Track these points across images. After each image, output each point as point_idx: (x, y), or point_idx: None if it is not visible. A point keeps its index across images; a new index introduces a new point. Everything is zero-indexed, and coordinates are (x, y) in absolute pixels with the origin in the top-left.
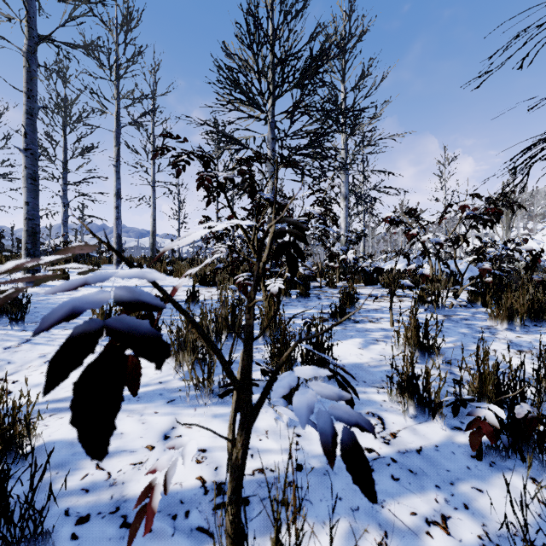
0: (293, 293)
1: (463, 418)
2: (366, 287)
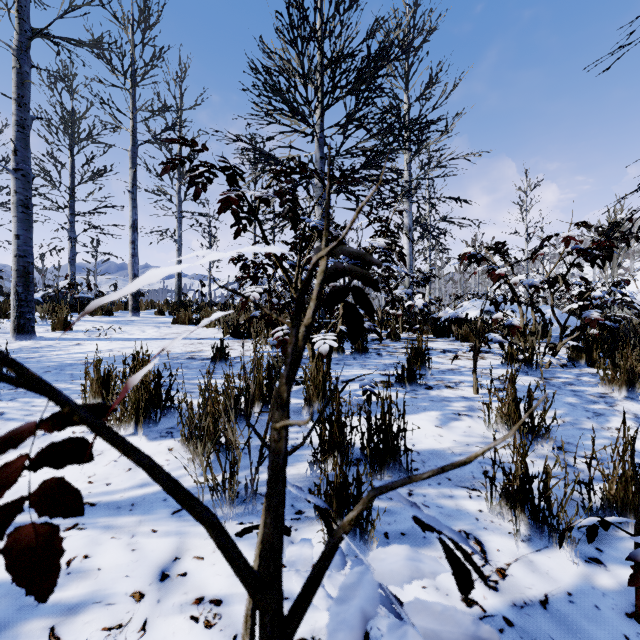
0: (347, 347)
1: (599, 542)
2: (436, 340)
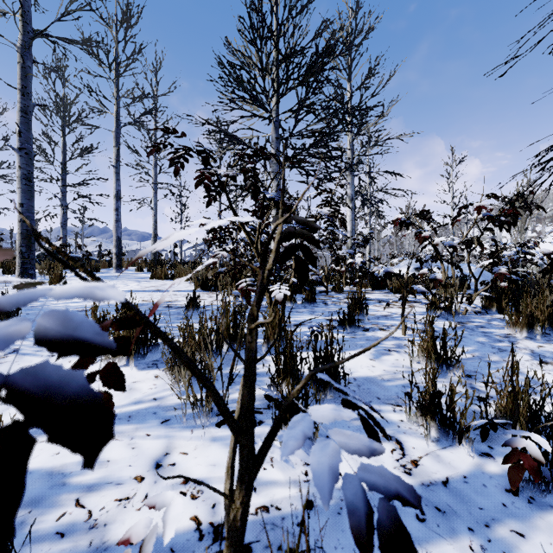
0: (299, 298)
1: (491, 442)
2: (374, 292)
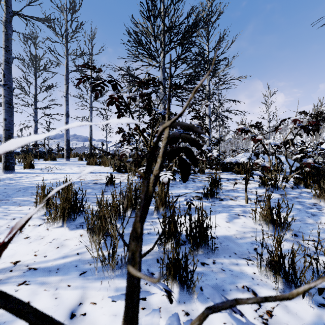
0: (177, 177)
1: (324, 293)
2: (223, 173)
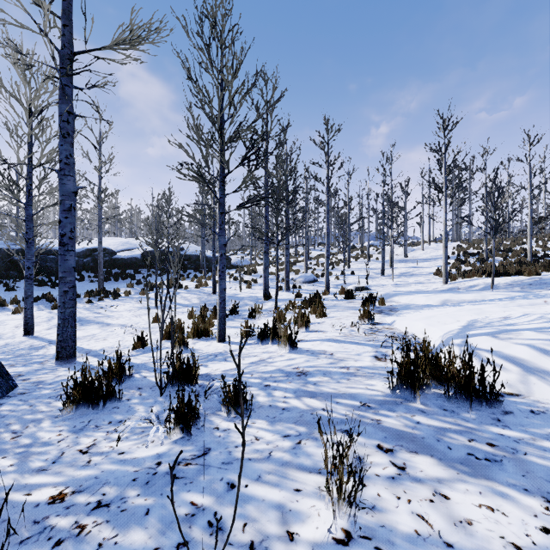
0: None
1: None
2: None
